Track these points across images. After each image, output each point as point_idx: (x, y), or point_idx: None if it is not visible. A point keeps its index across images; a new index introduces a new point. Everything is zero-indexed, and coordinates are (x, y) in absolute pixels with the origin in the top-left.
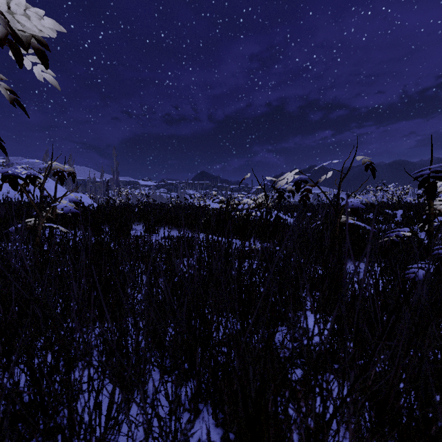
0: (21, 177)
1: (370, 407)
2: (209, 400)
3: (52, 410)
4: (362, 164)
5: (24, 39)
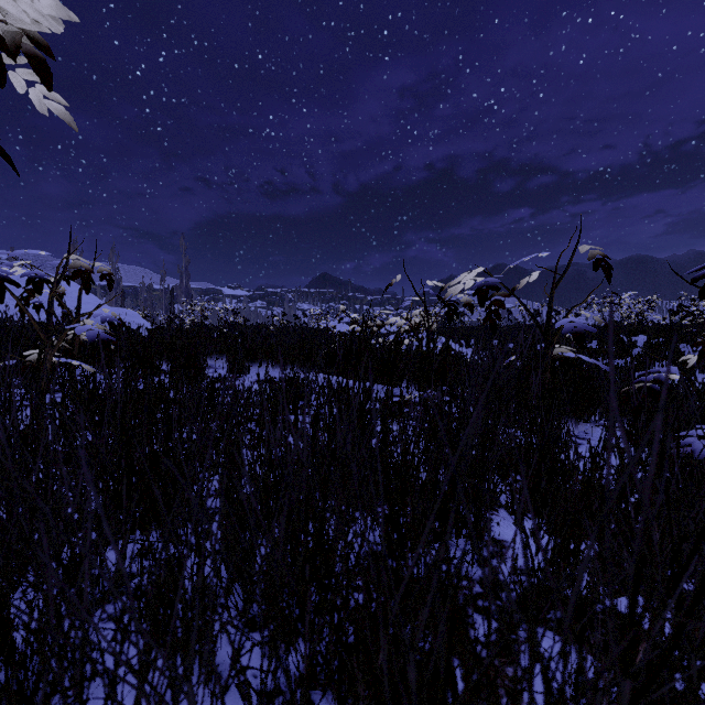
0: (11, 280)
1: None
2: (330, 687)
3: None
4: (590, 259)
5: (9, 37)
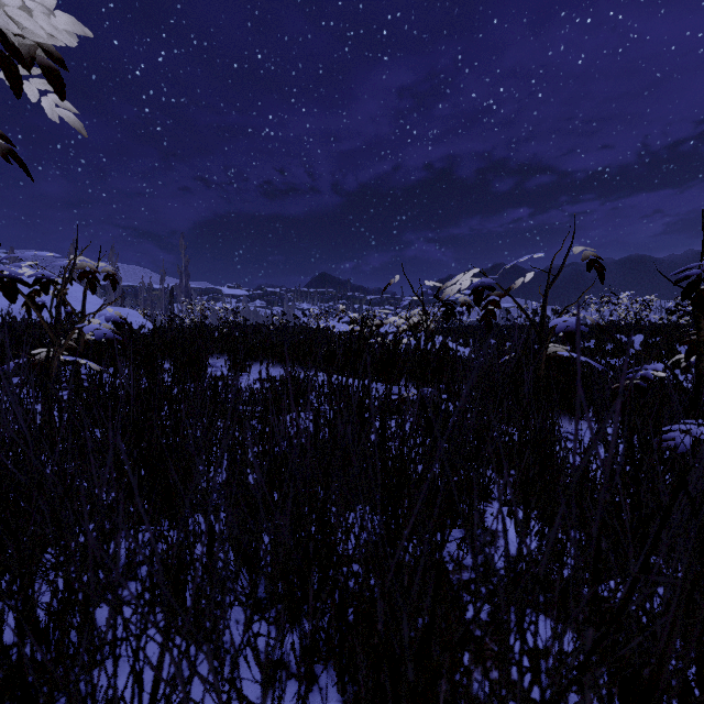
0: (23, 281)
1: (610, 676)
2: (332, 660)
3: (46, 697)
4: (583, 260)
5: (24, 49)
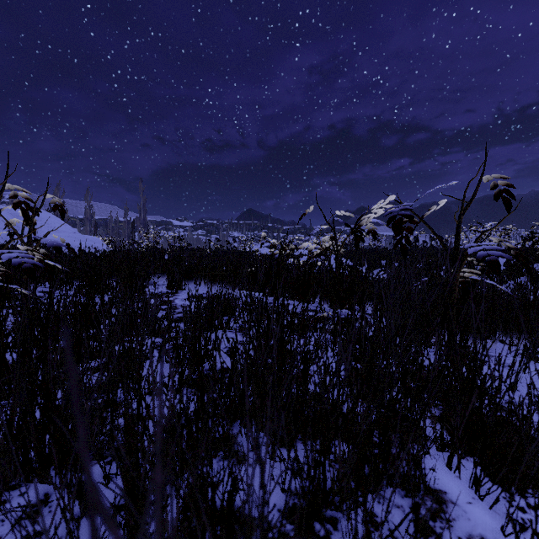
0: None
1: None
2: None
3: None
4: (492, 188)
5: None
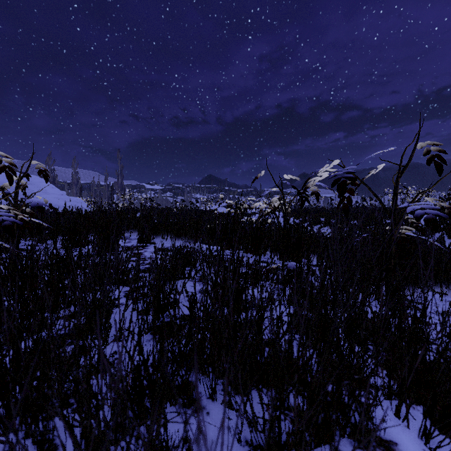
0: None
1: None
2: None
3: None
4: (425, 154)
5: None
